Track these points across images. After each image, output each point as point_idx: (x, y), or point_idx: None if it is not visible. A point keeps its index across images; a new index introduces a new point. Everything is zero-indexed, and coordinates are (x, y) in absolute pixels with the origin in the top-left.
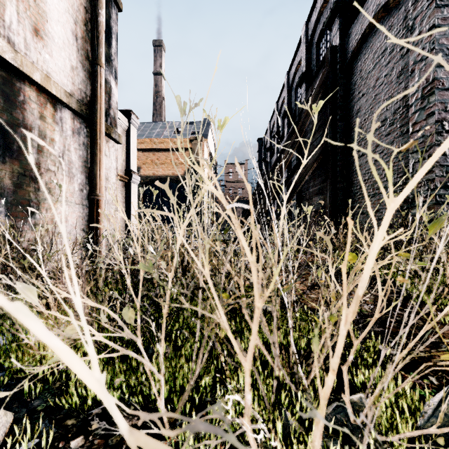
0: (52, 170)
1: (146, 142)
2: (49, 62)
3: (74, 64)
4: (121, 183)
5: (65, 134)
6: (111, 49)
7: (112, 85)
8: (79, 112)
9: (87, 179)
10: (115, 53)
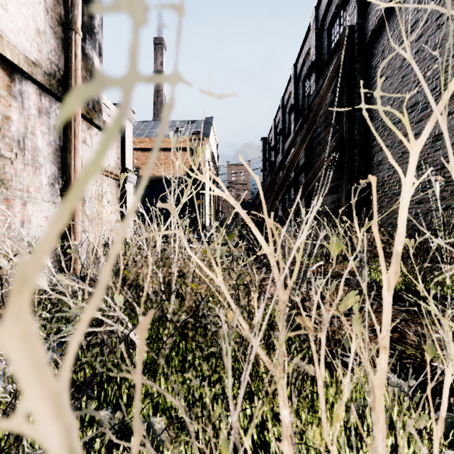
0: (7, 156)
1: (146, 141)
2: (2, 17)
3: (40, 27)
4: (116, 182)
5: (27, 112)
6: (94, 20)
7: (95, 63)
8: (48, 87)
9: (60, 172)
10: (99, 26)
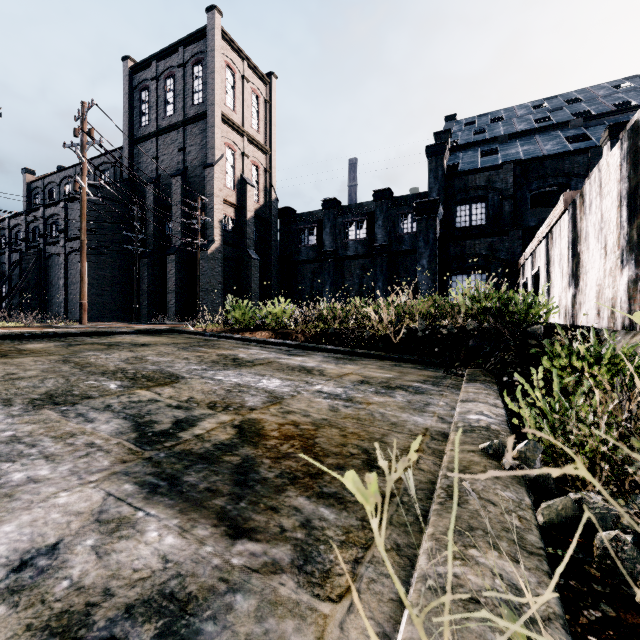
0: None
1: None
2: None
3: None
4: None
5: None
6: None
7: None
8: None
9: None
10: None
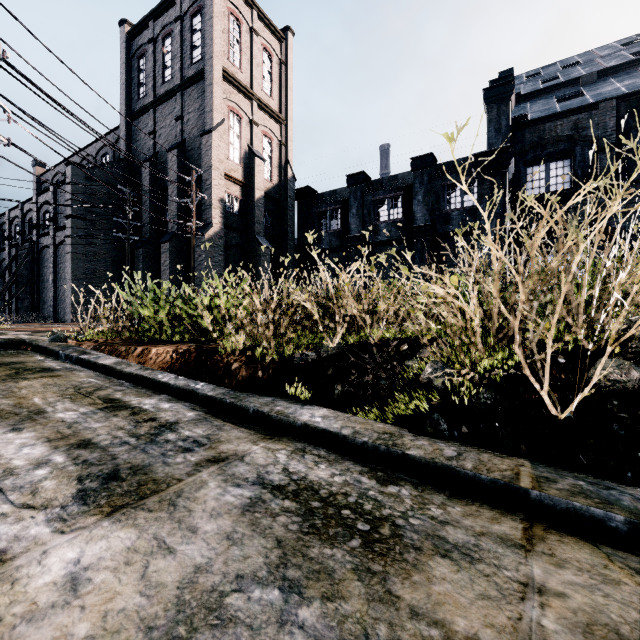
0: None
1: None
2: None
3: None
4: None
5: None
6: None
7: None
8: None
9: None
10: None
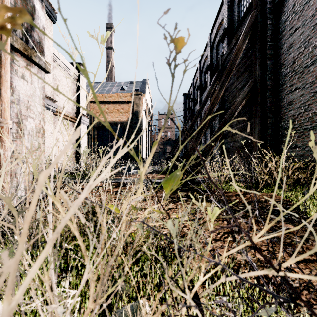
0: None
1: (99, 96)
2: None
3: None
4: (72, 124)
5: None
6: None
7: (36, 6)
8: None
9: None
10: None
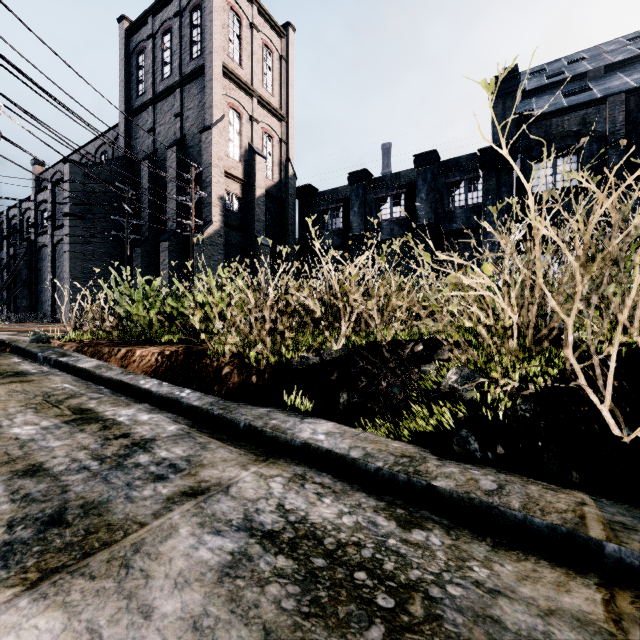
0: None
1: None
2: None
3: None
4: None
5: None
6: None
7: None
8: None
9: None
10: None
